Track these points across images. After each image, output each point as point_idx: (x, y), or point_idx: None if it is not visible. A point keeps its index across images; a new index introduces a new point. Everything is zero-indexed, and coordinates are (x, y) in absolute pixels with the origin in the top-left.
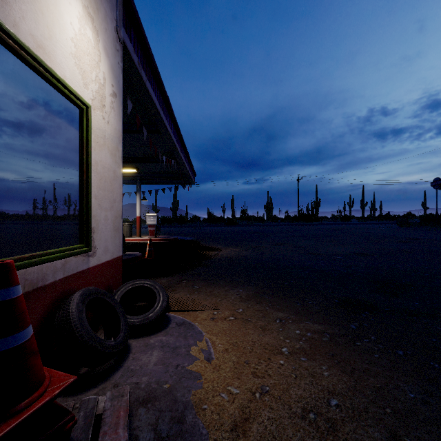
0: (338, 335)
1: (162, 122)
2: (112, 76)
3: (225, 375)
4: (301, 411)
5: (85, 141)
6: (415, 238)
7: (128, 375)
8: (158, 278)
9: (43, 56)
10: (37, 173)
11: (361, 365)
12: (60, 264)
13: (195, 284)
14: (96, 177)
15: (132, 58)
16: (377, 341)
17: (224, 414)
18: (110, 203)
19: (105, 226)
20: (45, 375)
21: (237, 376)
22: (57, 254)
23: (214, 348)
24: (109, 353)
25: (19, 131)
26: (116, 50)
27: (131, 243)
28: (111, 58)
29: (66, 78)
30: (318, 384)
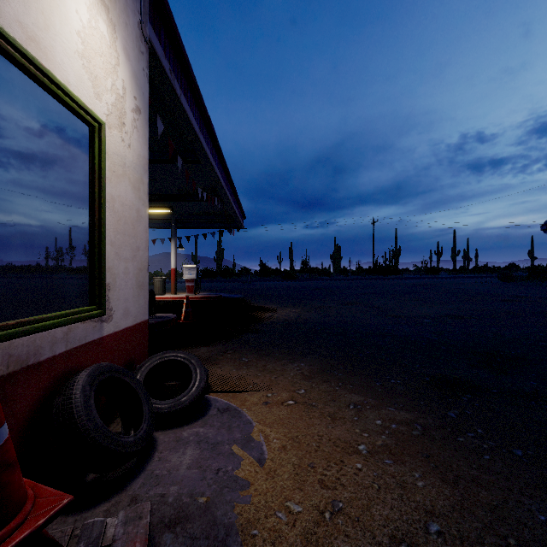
0: (433, 427)
1: (202, 149)
2: (135, 86)
3: (283, 485)
4: (389, 540)
5: (96, 169)
6: (522, 295)
7: (151, 484)
8: (196, 348)
9: (37, 53)
10: (28, 210)
11: (467, 471)
12: (62, 333)
13: (243, 356)
14: (112, 217)
15: (162, 64)
16: (485, 436)
17: (282, 544)
18: (132, 252)
19: (124, 281)
20: (28, 494)
21: (299, 486)
22: (57, 320)
23: (268, 444)
24: (125, 454)
25: (2, 153)
26: (140, 52)
27: (164, 302)
28: (133, 62)
29: (70, 85)
30: (411, 500)
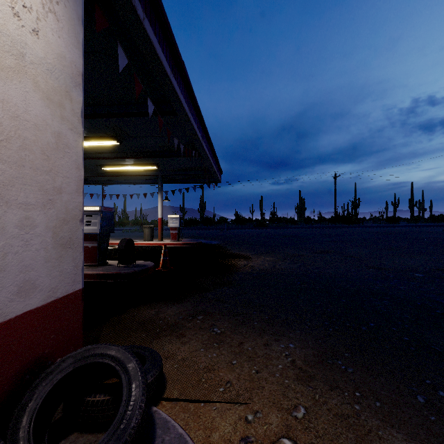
0: None
1: (175, 96)
2: None
3: None
4: None
5: None
6: None
7: None
8: (164, 306)
9: None
10: None
11: None
12: None
13: (215, 325)
14: None
15: None
16: None
17: None
18: (43, 194)
19: (22, 240)
20: None
21: None
22: None
23: None
24: None
25: None
26: None
27: (151, 248)
28: None
29: None
30: None
